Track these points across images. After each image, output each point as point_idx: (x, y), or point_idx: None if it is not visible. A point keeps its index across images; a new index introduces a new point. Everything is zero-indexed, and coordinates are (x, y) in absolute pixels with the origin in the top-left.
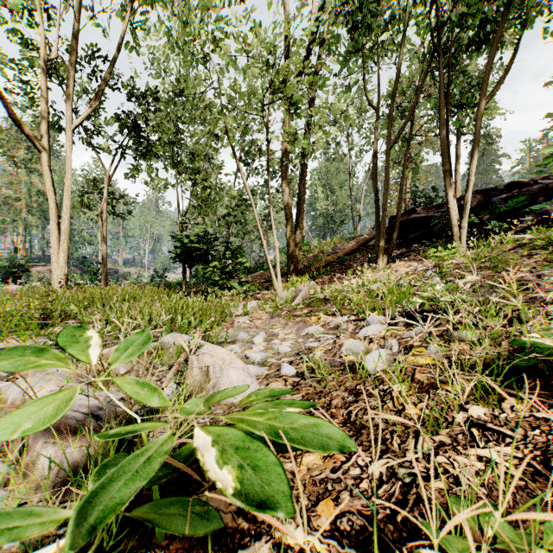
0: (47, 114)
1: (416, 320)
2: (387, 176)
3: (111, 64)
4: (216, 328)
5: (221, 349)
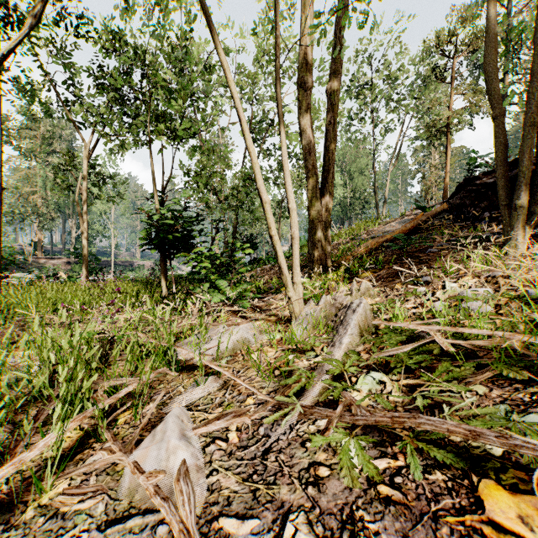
0: None
1: None
2: None
3: None
4: (62, 477)
5: None
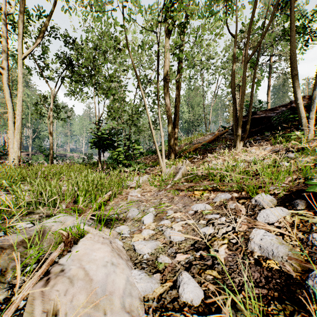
0: (7, 49)
1: (316, 202)
2: (244, 83)
3: (49, 15)
4: (112, 201)
5: (101, 246)
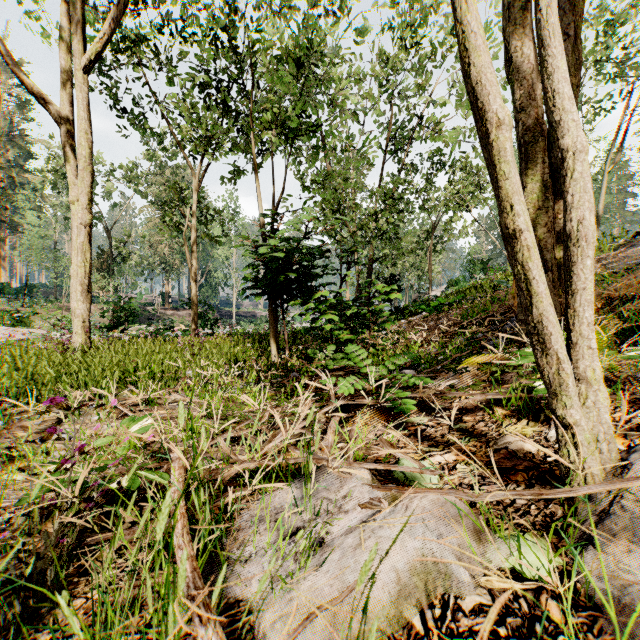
0: (70, 65)
1: None
2: None
3: None
4: None
5: None
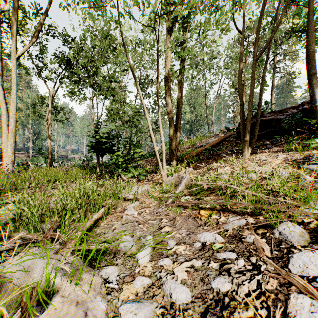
0: (1, 48)
1: None
2: (253, 83)
3: (45, 12)
4: (105, 219)
5: None
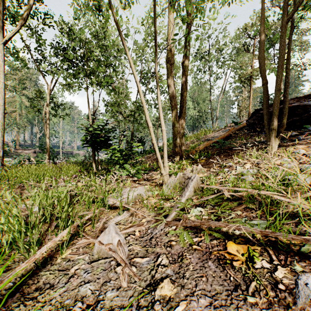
0: None
1: None
2: (284, 52)
3: None
4: (68, 249)
5: None
